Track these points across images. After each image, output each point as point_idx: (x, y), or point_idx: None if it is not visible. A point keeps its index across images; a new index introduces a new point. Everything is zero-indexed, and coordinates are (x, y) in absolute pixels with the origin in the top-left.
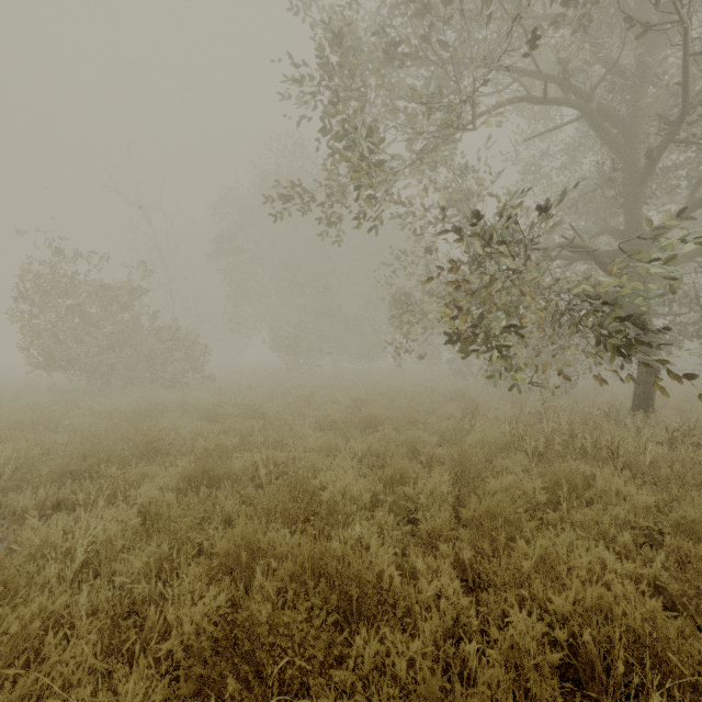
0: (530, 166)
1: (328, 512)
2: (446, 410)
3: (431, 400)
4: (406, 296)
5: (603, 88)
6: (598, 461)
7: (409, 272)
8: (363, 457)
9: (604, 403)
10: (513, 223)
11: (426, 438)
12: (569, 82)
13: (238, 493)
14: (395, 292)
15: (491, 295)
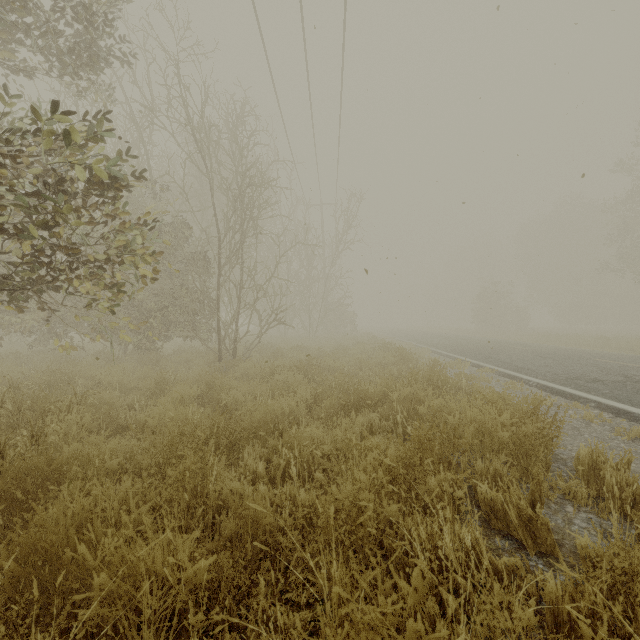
0: None
1: None
2: None
3: None
4: None
5: None
6: None
7: None
8: None
9: None
10: None
11: None
12: None
13: None
14: None
15: None
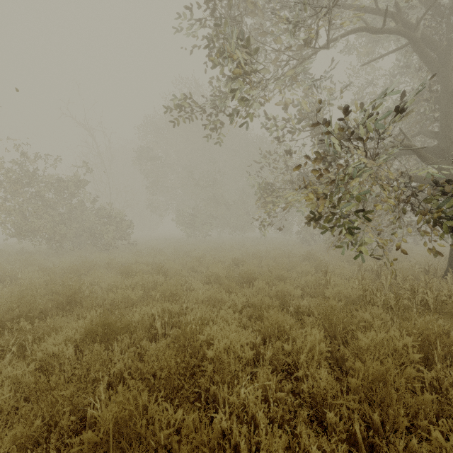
0: (359, 92)
1: (213, 368)
2: (303, 268)
3: (288, 260)
4: (270, 185)
5: (424, 23)
6: (439, 313)
7: (273, 167)
8: (243, 308)
9: (420, 262)
10: (378, 106)
11: (292, 291)
12: (401, 15)
13: (135, 344)
14: (263, 181)
15: (351, 174)
